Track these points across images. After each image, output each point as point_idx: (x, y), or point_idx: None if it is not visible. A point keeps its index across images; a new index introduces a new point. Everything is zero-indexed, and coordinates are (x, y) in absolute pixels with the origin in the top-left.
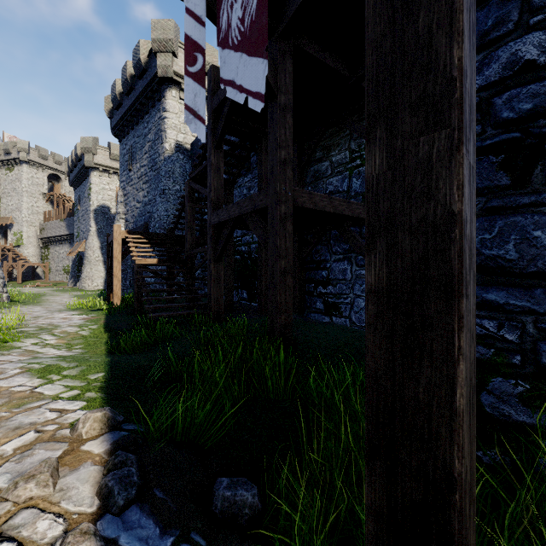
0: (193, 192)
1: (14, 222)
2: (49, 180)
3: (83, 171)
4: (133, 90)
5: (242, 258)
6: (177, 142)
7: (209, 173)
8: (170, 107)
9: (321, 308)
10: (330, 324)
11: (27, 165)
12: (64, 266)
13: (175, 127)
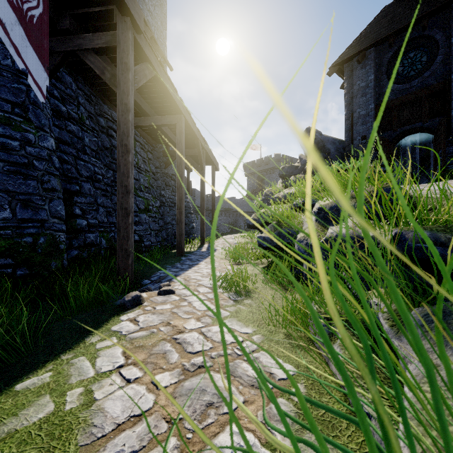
0: None
1: None
2: None
3: None
4: None
5: None
6: None
7: None
8: None
9: None
10: None
11: None
12: None
13: None
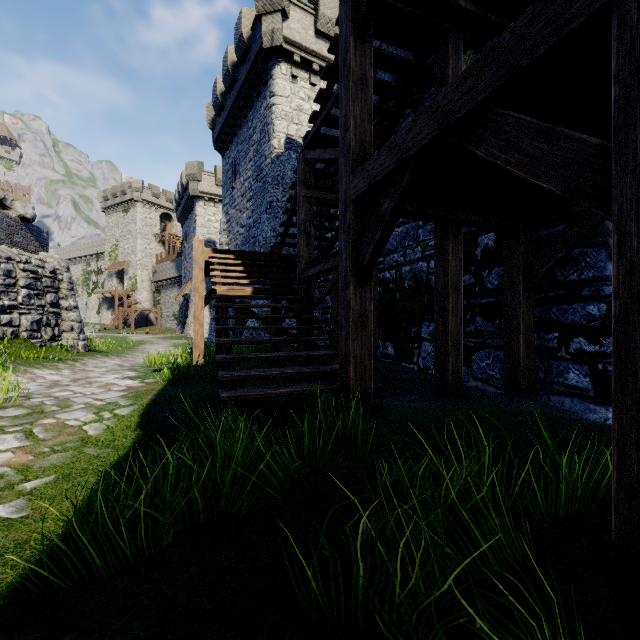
0: (309, 171)
1: (130, 266)
2: (162, 220)
3: (188, 202)
4: (235, 83)
5: (385, 290)
6: (288, 136)
7: (343, 94)
8: (278, 90)
9: (582, 386)
10: None
11: (141, 205)
12: (174, 311)
13: (285, 116)
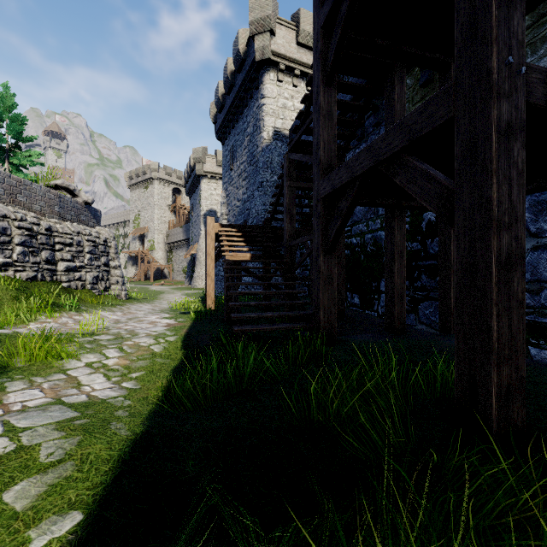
0: (292, 167)
1: (149, 231)
2: (173, 193)
3: (195, 180)
4: (233, 87)
5: (352, 252)
6: (275, 128)
7: (316, 123)
8: (267, 93)
9: None
10: None
11: (157, 182)
12: (183, 267)
13: (273, 113)
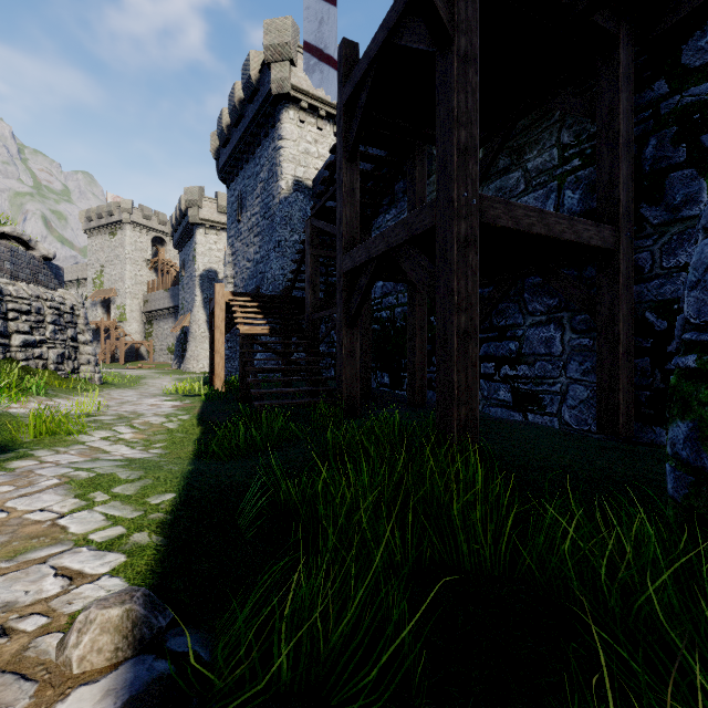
0: (316, 234)
1: (118, 294)
2: (153, 244)
3: (187, 229)
4: (242, 119)
5: (382, 327)
6: (296, 178)
7: (339, 198)
8: (286, 134)
9: (507, 399)
10: (532, 425)
11: (130, 227)
12: (168, 345)
13: (293, 159)
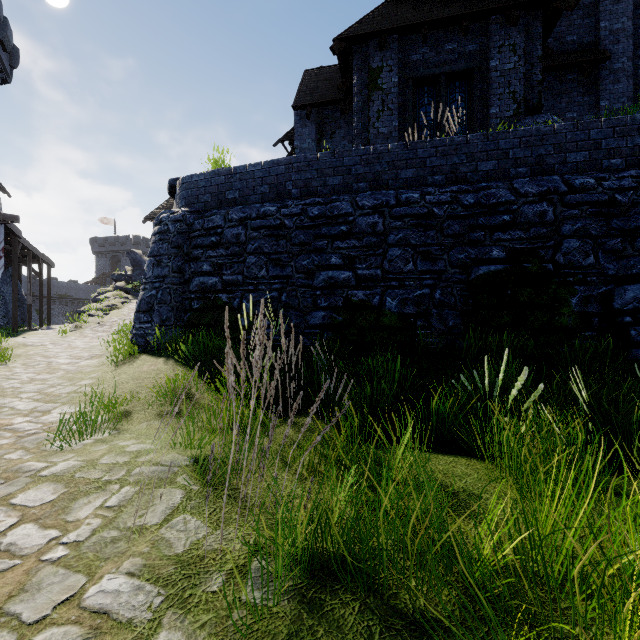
0: None
1: None
2: None
3: None
4: None
5: None
6: None
7: None
8: None
9: None
10: None
11: None
12: None
13: None
